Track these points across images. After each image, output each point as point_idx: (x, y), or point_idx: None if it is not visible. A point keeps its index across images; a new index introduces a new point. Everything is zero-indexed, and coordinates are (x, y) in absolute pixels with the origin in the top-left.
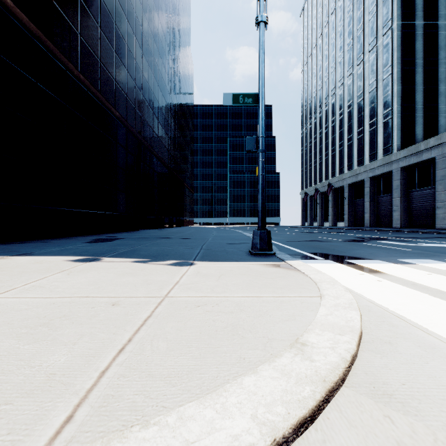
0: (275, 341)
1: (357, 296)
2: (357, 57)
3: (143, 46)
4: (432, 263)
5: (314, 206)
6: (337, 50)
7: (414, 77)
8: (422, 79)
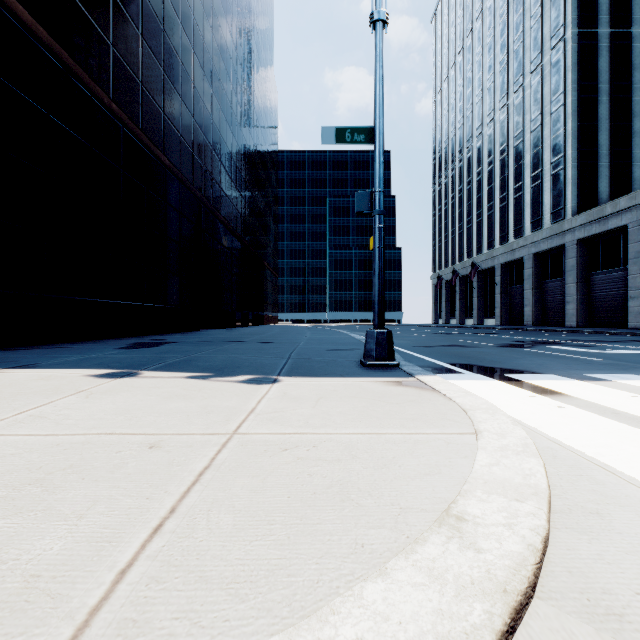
0: (412, 513)
1: (531, 432)
2: (514, 81)
3: (204, 63)
4: (635, 379)
5: (452, 296)
6: (485, 71)
7: (597, 109)
8: (608, 113)
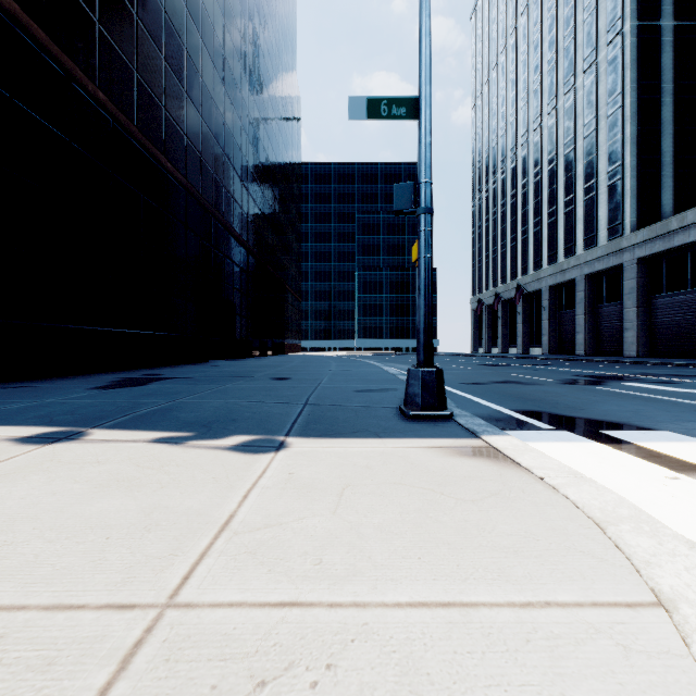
0: None
1: None
2: (564, 81)
3: (215, 56)
4: None
5: (493, 322)
6: (531, 71)
7: (660, 112)
8: (672, 115)
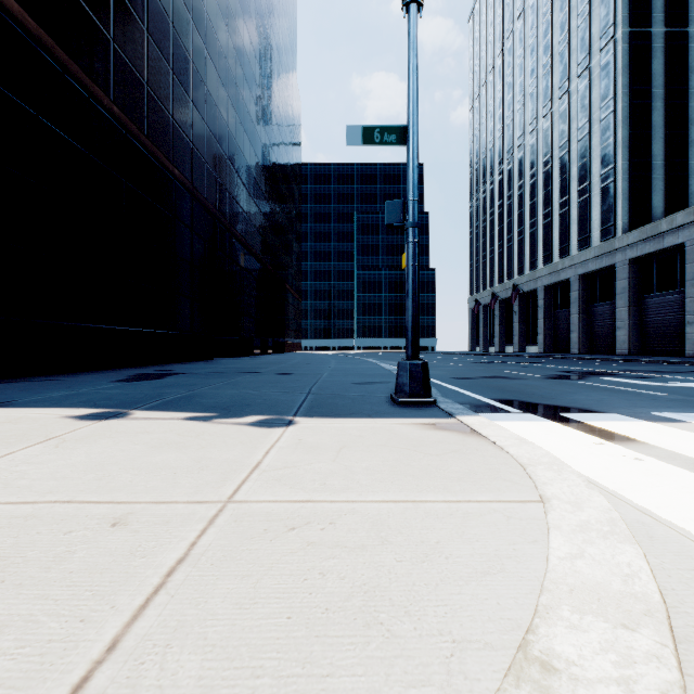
0: (471, 651)
1: (610, 497)
2: (559, 85)
3: (219, 65)
4: None
5: (490, 321)
6: (527, 75)
7: (651, 116)
8: (663, 120)
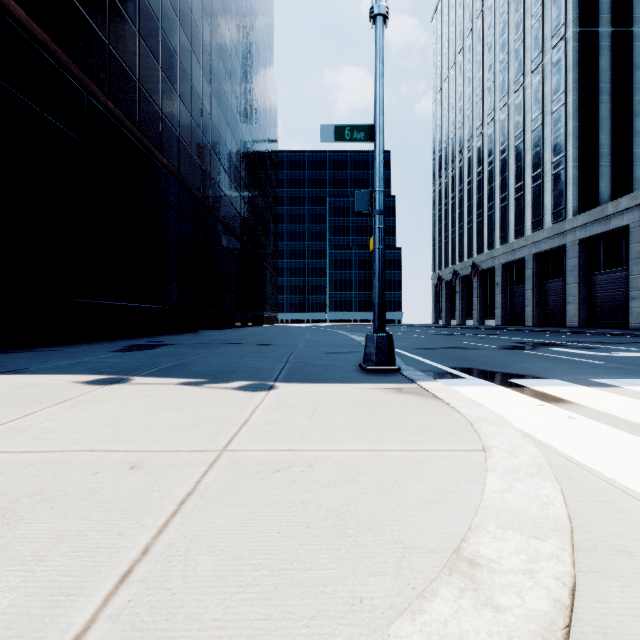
0: (418, 554)
1: (542, 447)
2: (515, 80)
3: (203, 62)
4: None
5: (452, 296)
6: (485, 70)
7: (598, 109)
8: (609, 112)
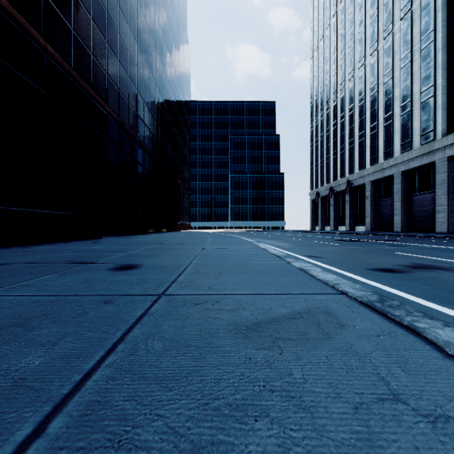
0: None
1: None
2: (384, 29)
3: None
4: None
5: (326, 208)
6: (356, 26)
7: None
8: None
